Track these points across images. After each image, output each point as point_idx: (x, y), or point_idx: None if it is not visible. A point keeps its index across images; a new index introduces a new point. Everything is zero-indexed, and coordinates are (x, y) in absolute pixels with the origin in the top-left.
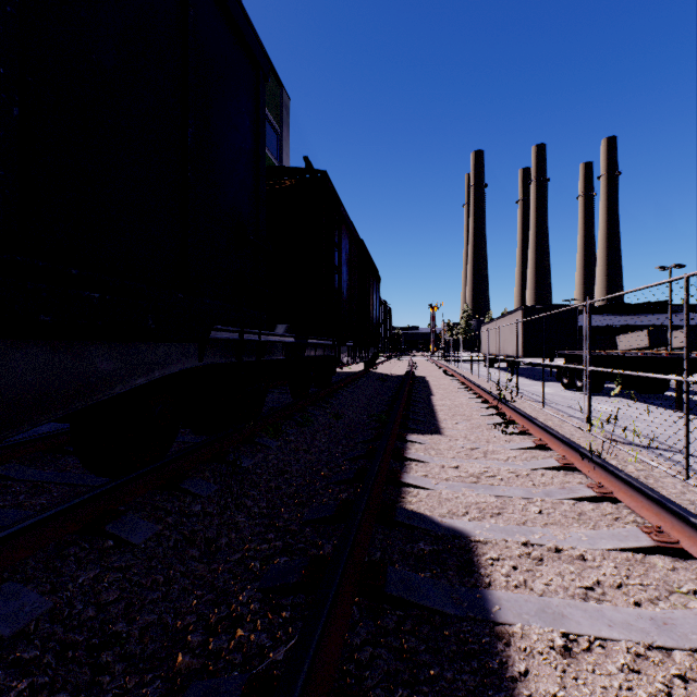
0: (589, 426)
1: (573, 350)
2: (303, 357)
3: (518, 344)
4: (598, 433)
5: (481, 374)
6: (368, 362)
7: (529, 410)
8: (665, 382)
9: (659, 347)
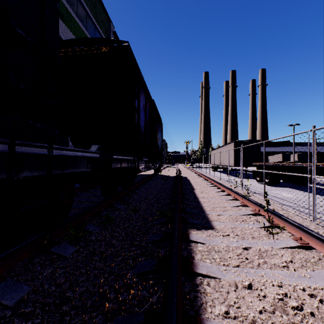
0: (315, 218)
1: (258, 162)
2: (112, 168)
3: (231, 160)
4: (317, 221)
5: (213, 174)
6: (156, 169)
7: (258, 200)
8: (310, 179)
9: (286, 161)
